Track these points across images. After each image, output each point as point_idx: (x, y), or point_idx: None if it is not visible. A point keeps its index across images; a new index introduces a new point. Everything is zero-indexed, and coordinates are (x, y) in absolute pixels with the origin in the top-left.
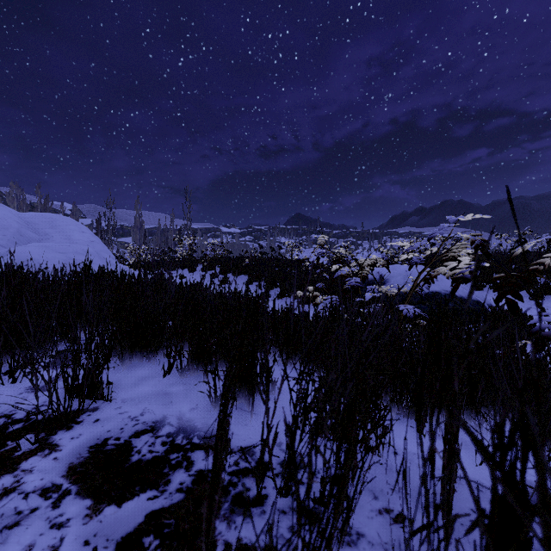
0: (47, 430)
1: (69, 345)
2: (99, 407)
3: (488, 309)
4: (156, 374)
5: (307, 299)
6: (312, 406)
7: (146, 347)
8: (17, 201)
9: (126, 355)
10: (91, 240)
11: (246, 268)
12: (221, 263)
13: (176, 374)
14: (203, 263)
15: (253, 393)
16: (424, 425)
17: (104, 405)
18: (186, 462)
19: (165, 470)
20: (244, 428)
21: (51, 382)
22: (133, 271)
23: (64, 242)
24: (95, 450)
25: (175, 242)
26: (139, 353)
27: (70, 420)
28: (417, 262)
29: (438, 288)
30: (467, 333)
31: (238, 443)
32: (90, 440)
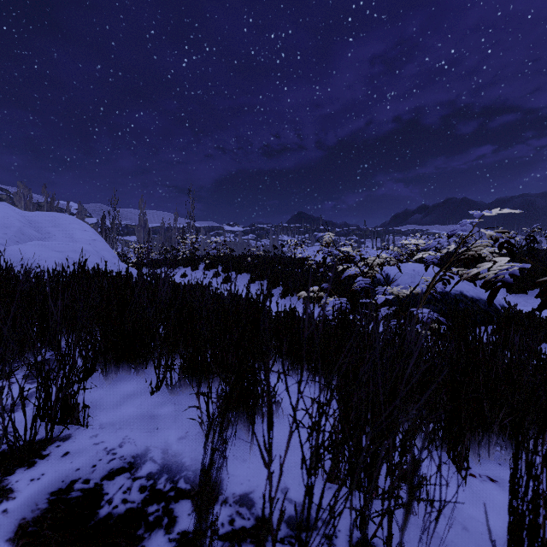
0: (4, 467)
1: (52, 354)
2: (72, 435)
3: (501, 310)
4: (143, 391)
5: (311, 298)
6: (332, 469)
7: (134, 358)
8: (24, 201)
9: (110, 368)
10: (93, 239)
11: (249, 266)
12: (224, 262)
13: (165, 391)
14: (205, 262)
15: (253, 423)
16: (461, 464)
17: (78, 433)
18: (167, 519)
19: (140, 531)
20: (242, 465)
21: (3, 413)
22: (133, 270)
23: (65, 240)
24: (57, 499)
25: (178, 240)
26: (127, 365)
27: (33, 454)
28: (434, 261)
29: (448, 288)
30: (510, 349)
31: (234, 489)
32: (53, 483)
